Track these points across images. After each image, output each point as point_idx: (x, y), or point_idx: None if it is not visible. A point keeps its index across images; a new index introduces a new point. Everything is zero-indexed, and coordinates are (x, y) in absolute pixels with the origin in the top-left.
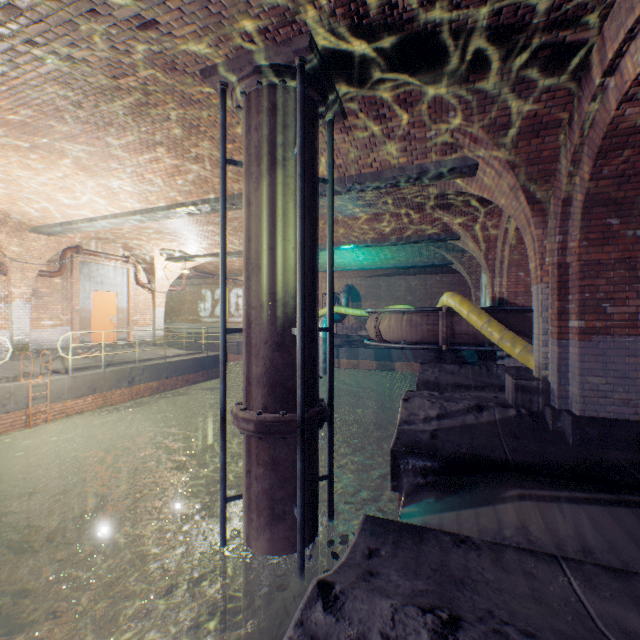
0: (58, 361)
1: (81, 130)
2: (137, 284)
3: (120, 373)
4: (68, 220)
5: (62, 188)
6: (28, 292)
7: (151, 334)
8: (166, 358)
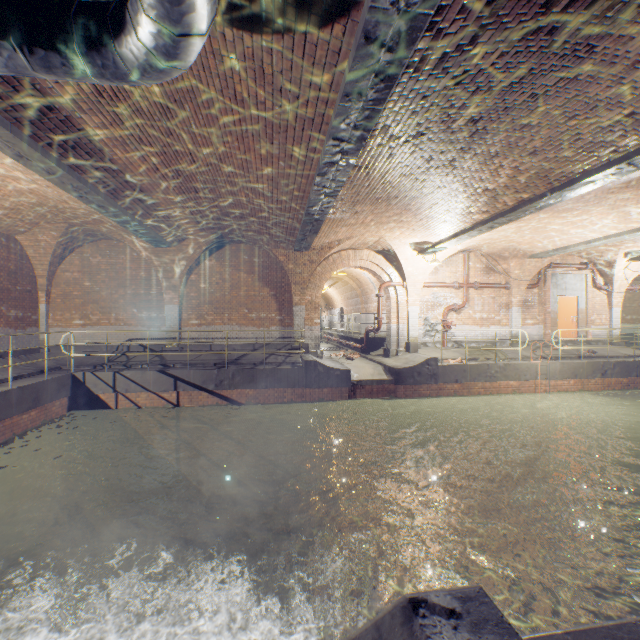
0: (538, 350)
1: (633, 188)
2: (592, 287)
3: (593, 365)
4: (562, 246)
5: (577, 226)
6: (519, 300)
7: (605, 333)
8: (628, 357)
